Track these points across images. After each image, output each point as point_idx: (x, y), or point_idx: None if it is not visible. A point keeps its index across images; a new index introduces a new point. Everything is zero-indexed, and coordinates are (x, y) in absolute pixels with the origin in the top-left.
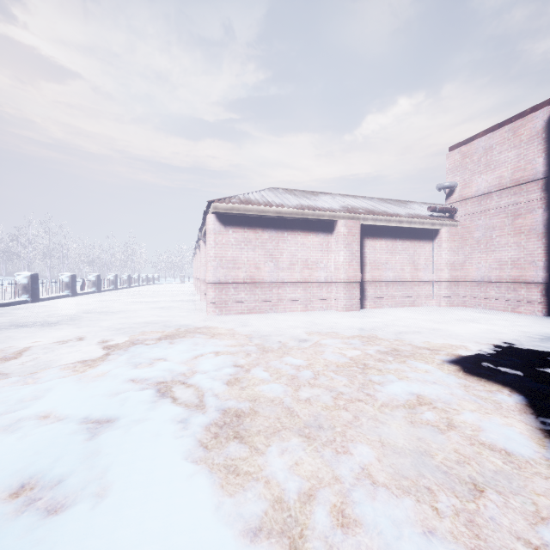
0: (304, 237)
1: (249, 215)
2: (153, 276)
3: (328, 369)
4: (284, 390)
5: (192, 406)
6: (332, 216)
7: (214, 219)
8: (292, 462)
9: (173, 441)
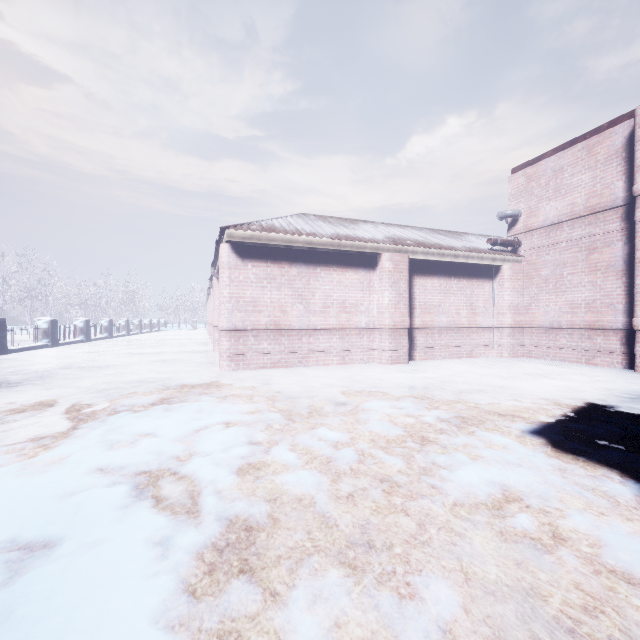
0: (341, 274)
1: (273, 245)
2: (158, 321)
3: (376, 445)
4: (316, 482)
5: (181, 512)
6: (374, 249)
7: (229, 250)
8: (330, 622)
9: (139, 585)
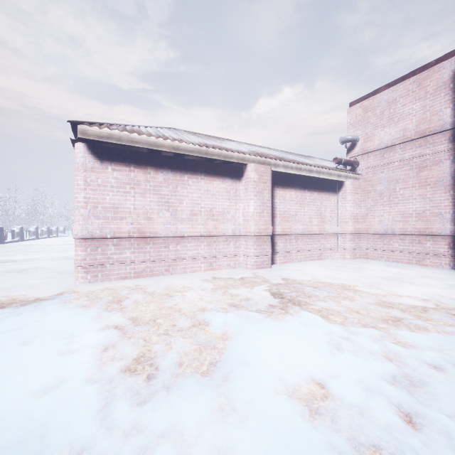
0: (209, 182)
1: (136, 148)
2: (57, 228)
3: None
4: None
5: None
6: (241, 159)
7: (84, 150)
8: None
9: None
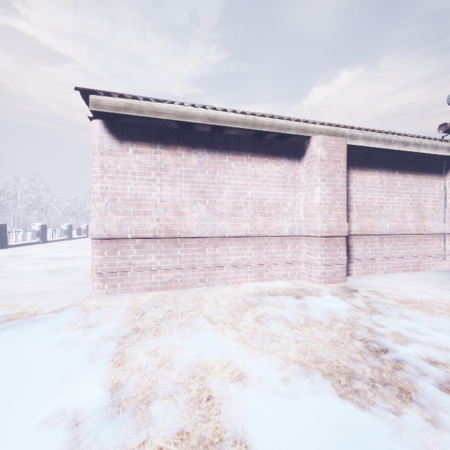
0: (257, 165)
1: (163, 123)
2: None
3: None
4: None
5: None
6: (302, 130)
7: (100, 128)
8: None
9: None
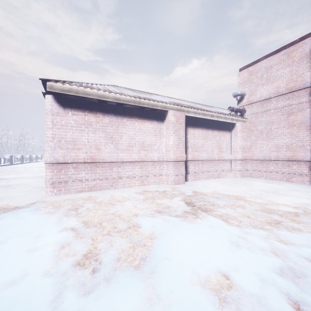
0: (141, 123)
1: (89, 99)
2: (36, 156)
3: None
4: None
5: None
6: (163, 107)
7: (51, 100)
8: None
9: None
